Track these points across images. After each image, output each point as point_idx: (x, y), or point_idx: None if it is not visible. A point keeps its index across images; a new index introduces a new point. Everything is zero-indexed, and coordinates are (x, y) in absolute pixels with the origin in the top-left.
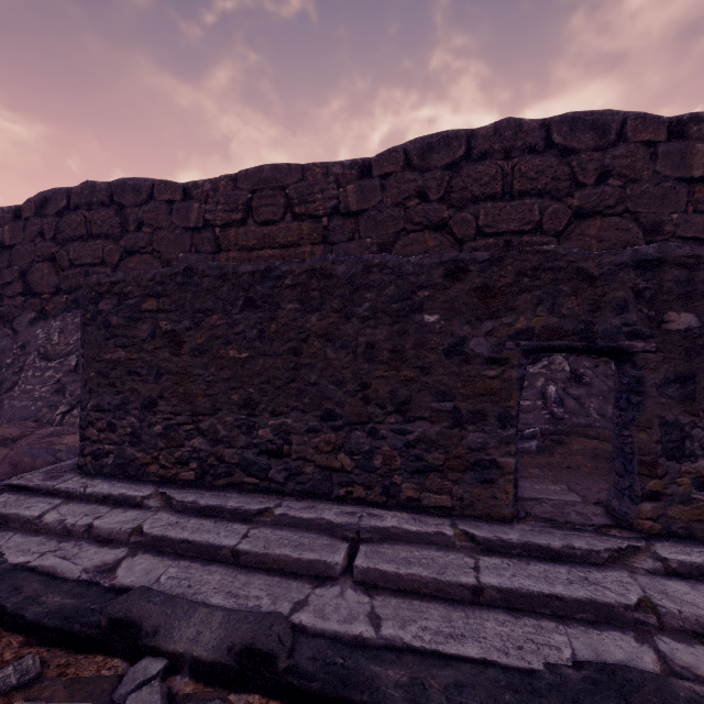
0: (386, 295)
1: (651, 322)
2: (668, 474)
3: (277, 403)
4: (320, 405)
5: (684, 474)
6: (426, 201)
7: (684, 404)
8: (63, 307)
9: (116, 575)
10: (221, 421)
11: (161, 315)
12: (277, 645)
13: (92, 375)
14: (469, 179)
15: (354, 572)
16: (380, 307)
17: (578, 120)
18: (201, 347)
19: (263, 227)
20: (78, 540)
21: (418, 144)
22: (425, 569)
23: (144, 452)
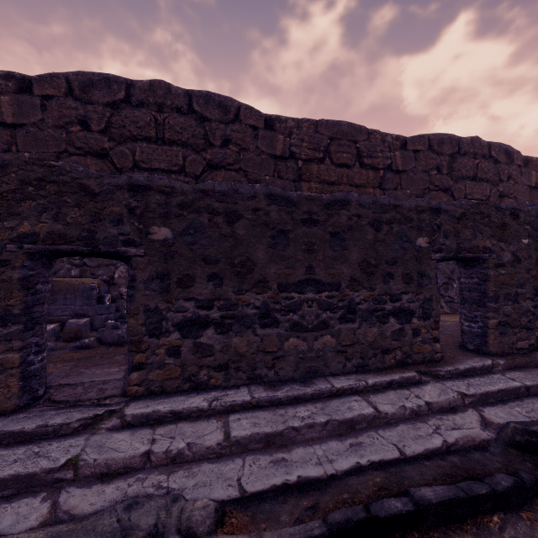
0: None
1: (141, 233)
2: (150, 348)
3: None
4: None
5: (161, 346)
6: (88, 130)
7: (163, 294)
8: None
9: None
10: None
11: None
12: None
13: None
14: (127, 120)
15: None
16: None
17: (210, 98)
18: None
19: None
20: None
21: (80, 77)
22: None
23: None
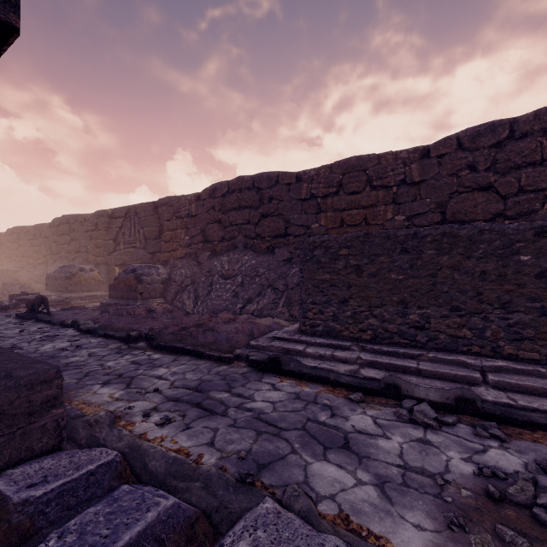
0: (494, 246)
1: None
2: None
3: (421, 302)
4: (450, 303)
5: None
6: (475, 171)
7: None
8: (225, 249)
9: (362, 374)
10: (386, 311)
11: (350, 257)
12: (476, 396)
13: (310, 286)
14: (512, 153)
15: (490, 382)
16: (489, 252)
17: None
18: (374, 273)
19: (350, 196)
20: (330, 360)
21: (468, 133)
22: (533, 383)
23: (340, 325)
